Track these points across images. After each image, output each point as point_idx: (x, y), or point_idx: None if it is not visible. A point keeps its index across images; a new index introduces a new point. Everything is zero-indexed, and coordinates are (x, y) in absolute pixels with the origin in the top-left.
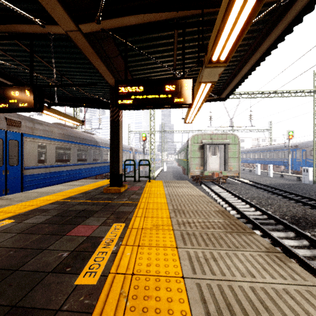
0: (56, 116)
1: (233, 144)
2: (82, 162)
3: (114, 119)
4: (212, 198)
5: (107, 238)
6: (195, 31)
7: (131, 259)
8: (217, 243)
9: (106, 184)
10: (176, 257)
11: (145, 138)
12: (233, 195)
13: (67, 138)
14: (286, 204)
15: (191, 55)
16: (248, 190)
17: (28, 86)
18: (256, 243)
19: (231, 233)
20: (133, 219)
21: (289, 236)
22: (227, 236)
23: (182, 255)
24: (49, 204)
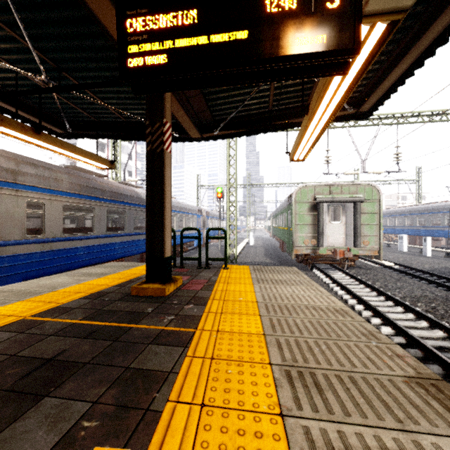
0: (58, 150)
1: (370, 202)
2: (115, 232)
3: (155, 149)
4: (336, 295)
5: None
6: None
7: None
8: None
9: None
10: None
11: (221, 194)
12: (374, 290)
13: (87, 191)
14: None
15: None
16: (400, 281)
17: None
18: None
19: None
20: (163, 421)
21: None
22: None
23: None
24: None
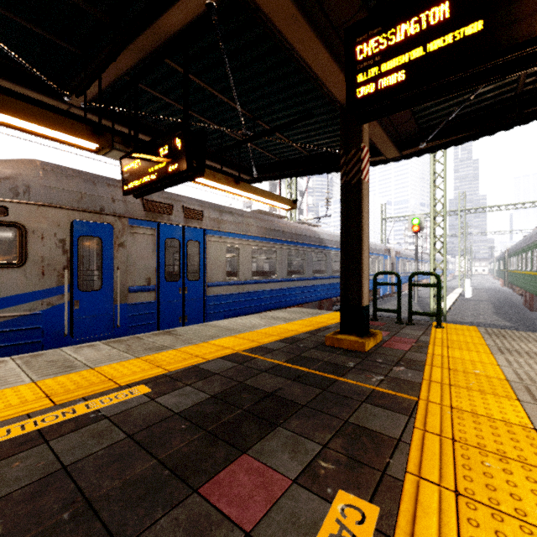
0: (250, 196)
1: None
2: (295, 275)
3: (349, 181)
4: None
5: None
6: None
7: None
8: None
9: (335, 324)
10: None
11: (418, 226)
12: None
13: (270, 234)
14: None
15: None
16: None
17: (179, 128)
18: None
19: None
20: (408, 492)
21: None
22: None
23: None
24: (220, 357)
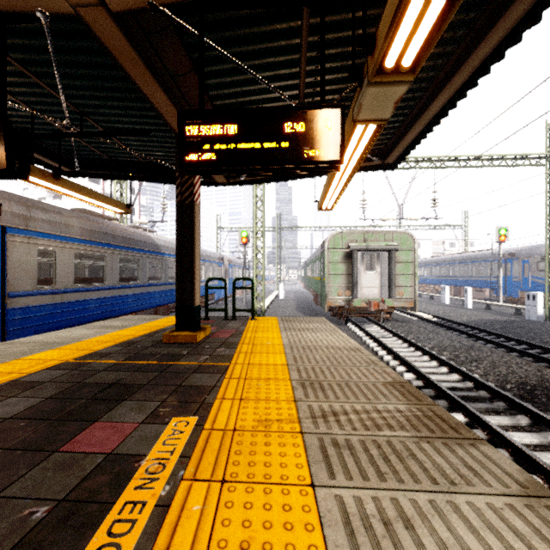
0: (74, 194)
1: (405, 251)
2: (128, 282)
3: (184, 200)
4: (367, 348)
5: (153, 459)
6: (343, 21)
7: (202, 527)
8: (404, 469)
9: (172, 326)
10: (312, 517)
11: (246, 239)
12: (406, 342)
13: (98, 237)
14: (505, 360)
15: (334, 74)
16: (432, 333)
17: None
18: (493, 468)
19: (431, 440)
20: (215, 406)
21: (519, 424)
22: (423, 450)
23: (327, 510)
24: (46, 369)
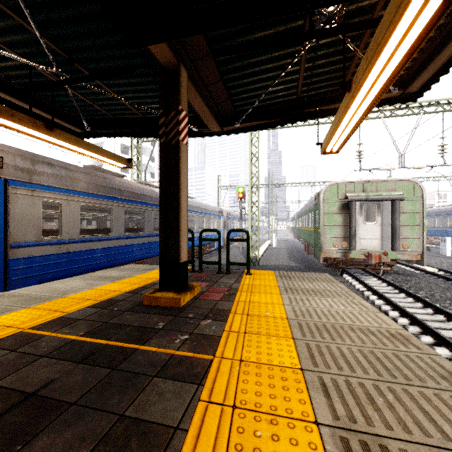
0: (73, 148)
1: (410, 200)
2: (134, 233)
3: (169, 141)
4: (373, 305)
5: None
6: None
7: None
8: None
9: None
10: None
11: (242, 194)
12: (418, 301)
13: (105, 191)
14: None
15: None
16: (449, 291)
17: None
18: None
19: None
20: None
21: None
22: None
23: None
24: None
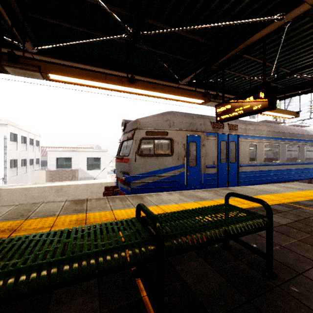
0: (267, 113)
1: None
2: (291, 161)
3: None
4: None
5: None
6: None
7: None
8: None
9: None
10: None
11: None
12: None
13: (275, 134)
14: None
15: None
16: None
17: (262, 87)
18: None
19: None
20: None
21: None
22: None
23: None
24: (276, 204)
